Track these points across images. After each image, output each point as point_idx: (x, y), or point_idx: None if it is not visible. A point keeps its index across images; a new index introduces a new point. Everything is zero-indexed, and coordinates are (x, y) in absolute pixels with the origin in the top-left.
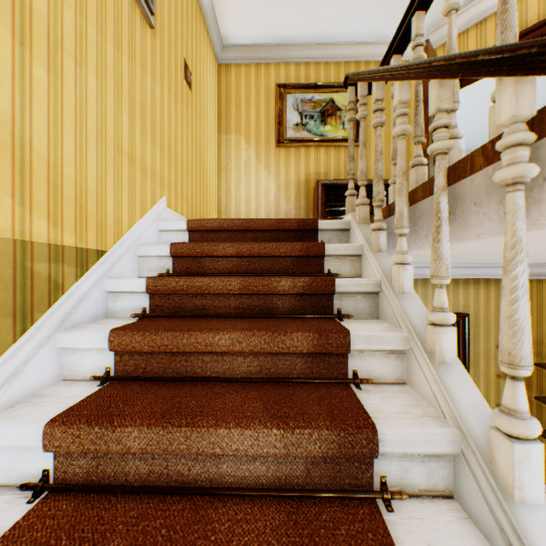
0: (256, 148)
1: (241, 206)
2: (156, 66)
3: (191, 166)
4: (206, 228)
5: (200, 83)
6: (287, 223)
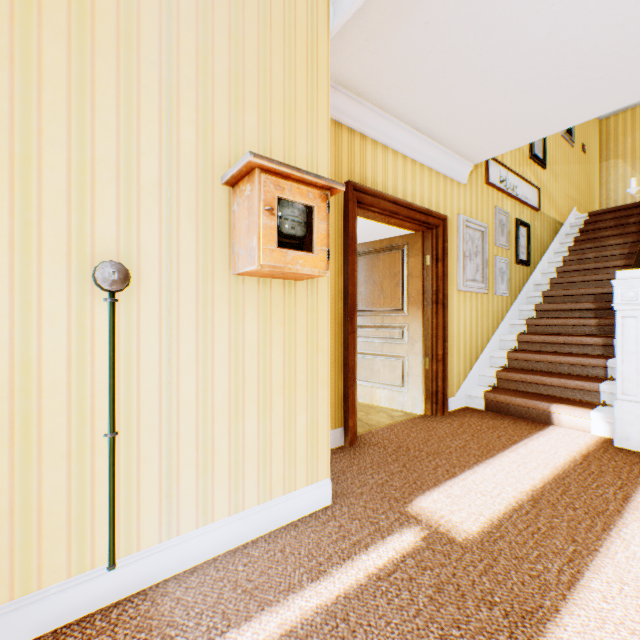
0: (630, 164)
1: (617, 203)
2: (572, 159)
3: (583, 190)
4: (596, 214)
5: (588, 145)
6: (639, 203)
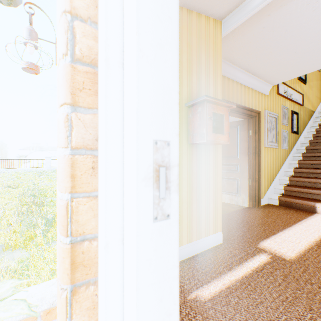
0: None
1: None
2: (319, 78)
3: None
4: None
5: None
6: None
